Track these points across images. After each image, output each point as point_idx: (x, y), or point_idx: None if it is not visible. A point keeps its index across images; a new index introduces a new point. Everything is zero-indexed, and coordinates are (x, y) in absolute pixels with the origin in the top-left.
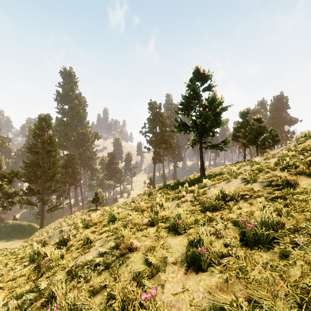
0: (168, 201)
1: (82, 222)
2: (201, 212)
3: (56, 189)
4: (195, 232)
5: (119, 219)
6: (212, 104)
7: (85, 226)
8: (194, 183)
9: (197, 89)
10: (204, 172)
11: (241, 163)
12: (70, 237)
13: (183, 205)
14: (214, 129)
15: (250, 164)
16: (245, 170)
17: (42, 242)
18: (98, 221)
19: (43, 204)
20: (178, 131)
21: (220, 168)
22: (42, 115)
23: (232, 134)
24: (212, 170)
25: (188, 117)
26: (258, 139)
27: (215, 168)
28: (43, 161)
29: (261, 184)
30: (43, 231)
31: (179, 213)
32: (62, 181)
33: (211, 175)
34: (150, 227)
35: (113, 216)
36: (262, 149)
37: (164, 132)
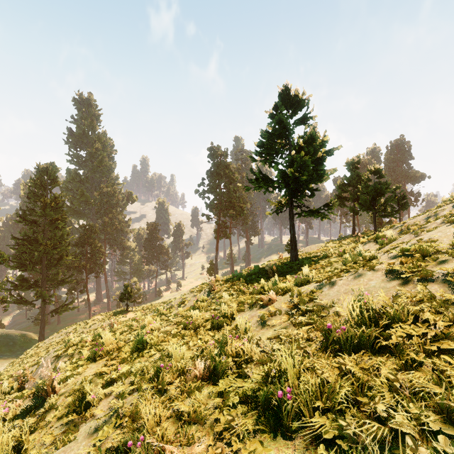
0: (244, 309)
1: (94, 341)
2: (328, 357)
3: (65, 279)
4: (331, 435)
5: (152, 346)
6: (310, 144)
7: (91, 356)
8: (283, 272)
9: (286, 120)
10: (296, 253)
11: (350, 239)
12: (54, 386)
13: (274, 322)
14: (311, 185)
15: (373, 242)
16: (369, 251)
17: (20, 379)
18: (115, 347)
19: (44, 303)
20: (255, 189)
21: (318, 246)
22: (42, 165)
23: (334, 195)
24: (305, 250)
25: (270, 166)
26: (377, 202)
27: (311, 246)
28: (44, 235)
29: (446, 287)
30: (40, 347)
31: (271, 347)
32: (76, 266)
33: (308, 258)
34: (209, 386)
35: (141, 341)
36: (376, 218)
37: (232, 193)
